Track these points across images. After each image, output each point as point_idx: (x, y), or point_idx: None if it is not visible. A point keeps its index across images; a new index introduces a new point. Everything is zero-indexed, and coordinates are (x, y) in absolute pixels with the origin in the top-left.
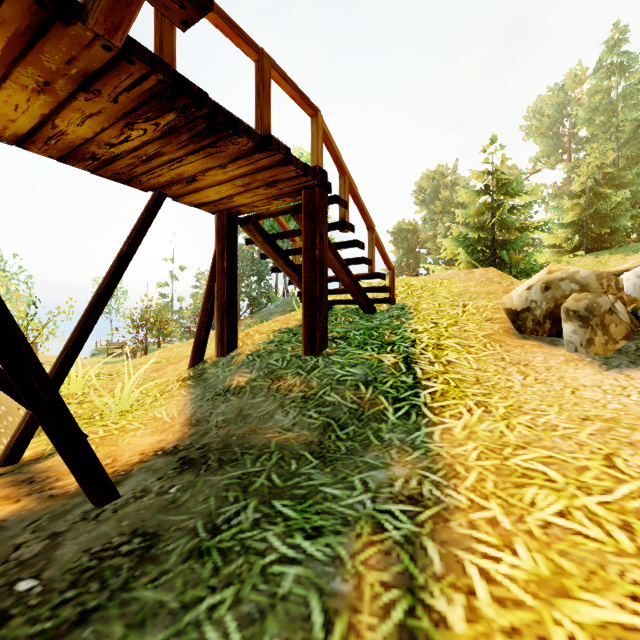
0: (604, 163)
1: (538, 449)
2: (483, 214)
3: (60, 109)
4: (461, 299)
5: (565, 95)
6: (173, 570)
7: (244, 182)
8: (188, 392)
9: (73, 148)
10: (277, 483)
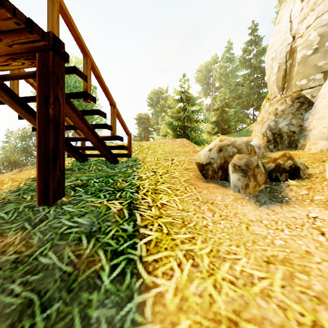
0: (225, 98)
1: (251, 326)
2: (180, 112)
3: None
4: (170, 155)
5: (211, 66)
6: None
7: None
8: None
9: None
10: None
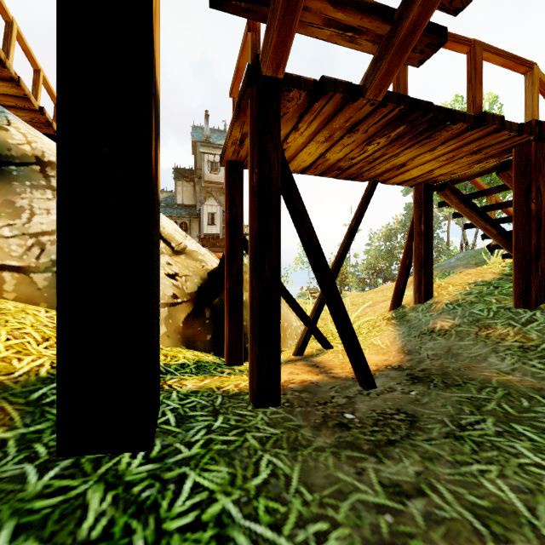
0: None
1: None
2: None
3: (331, 147)
4: None
5: None
6: (438, 439)
7: (448, 157)
8: (394, 329)
9: (329, 167)
10: (510, 412)
